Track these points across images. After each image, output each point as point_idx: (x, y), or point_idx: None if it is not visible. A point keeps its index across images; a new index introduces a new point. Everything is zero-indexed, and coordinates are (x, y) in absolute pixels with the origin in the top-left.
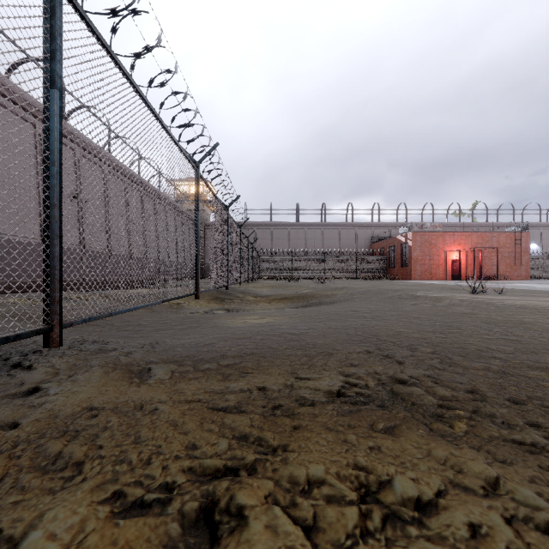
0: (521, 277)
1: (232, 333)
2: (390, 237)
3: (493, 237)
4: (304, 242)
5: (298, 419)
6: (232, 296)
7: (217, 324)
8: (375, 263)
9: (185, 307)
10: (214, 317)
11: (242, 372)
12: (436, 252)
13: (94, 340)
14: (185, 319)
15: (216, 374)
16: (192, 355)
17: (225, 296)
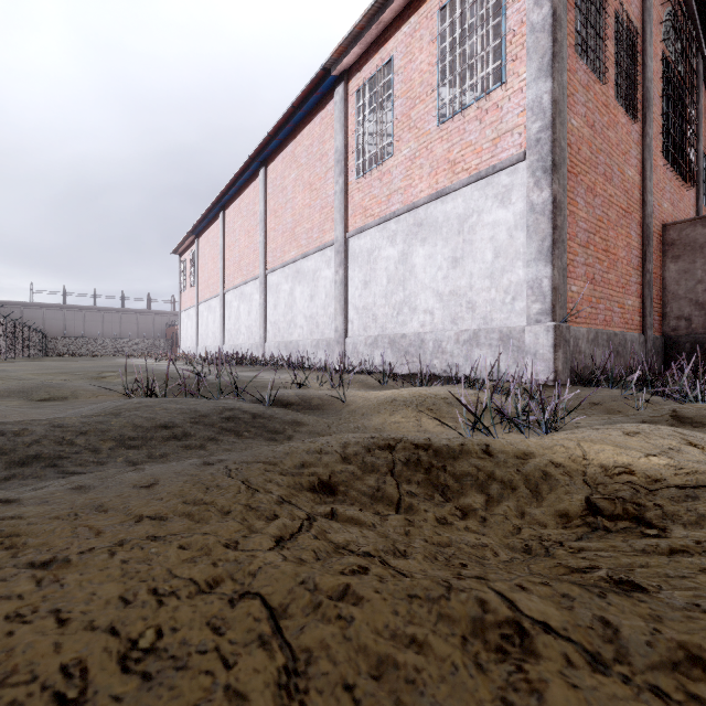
0: None
1: None
2: (173, 325)
3: None
4: (102, 324)
5: None
6: None
7: None
8: (162, 344)
9: None
10: None
11: None
12: None
13: None
14: None
15: None
16: None
17: None
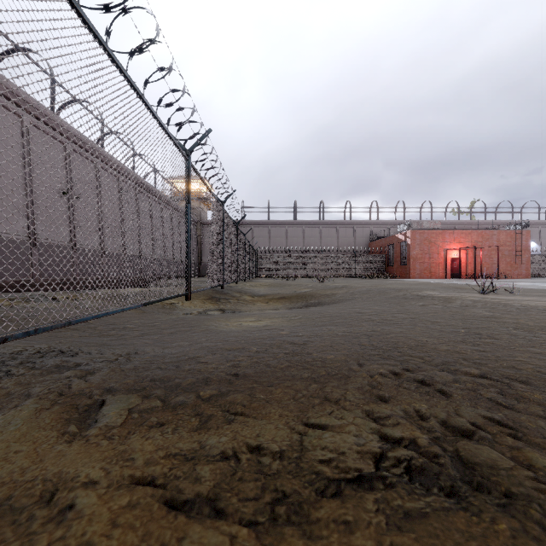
0: (522, 276)
1: (224, 340)
2: (389, 235)
3: (493, 235)
4: (302, 240)
5: (318, 539)
6: (228, 295)
7: (210, 328)
8: (373, 262)
9: (179, 307)
10: (207, 319)
11: (228, 412)
12: (435, 250)
13: (62, 350)
14: (176, 321)
15: (191, 415)
16: (167, 378)
17: (221, 295)
